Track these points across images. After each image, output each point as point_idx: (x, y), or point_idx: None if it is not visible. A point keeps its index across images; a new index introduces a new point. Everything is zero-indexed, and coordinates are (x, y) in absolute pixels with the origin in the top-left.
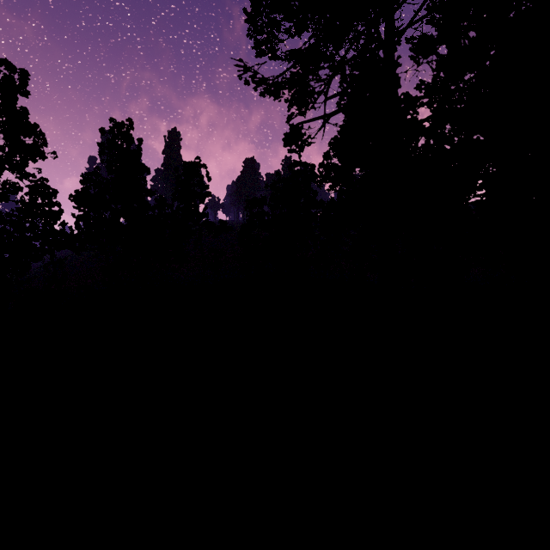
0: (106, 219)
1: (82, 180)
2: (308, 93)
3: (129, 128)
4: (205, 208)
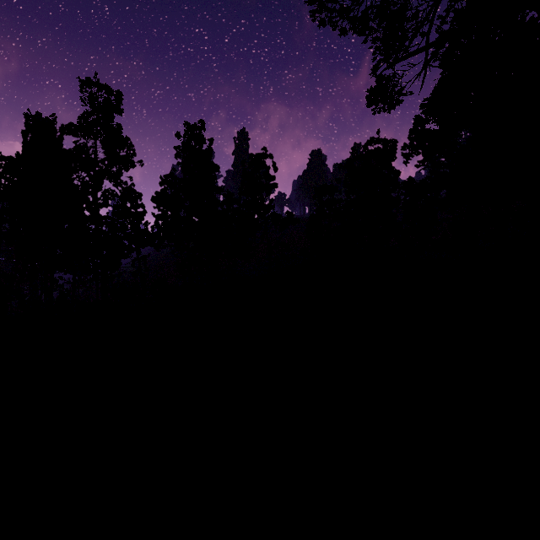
0: (180, 217)
1: (161, 181)
2: (409, 17)
3: (201, 129)
4: (271, 200)
